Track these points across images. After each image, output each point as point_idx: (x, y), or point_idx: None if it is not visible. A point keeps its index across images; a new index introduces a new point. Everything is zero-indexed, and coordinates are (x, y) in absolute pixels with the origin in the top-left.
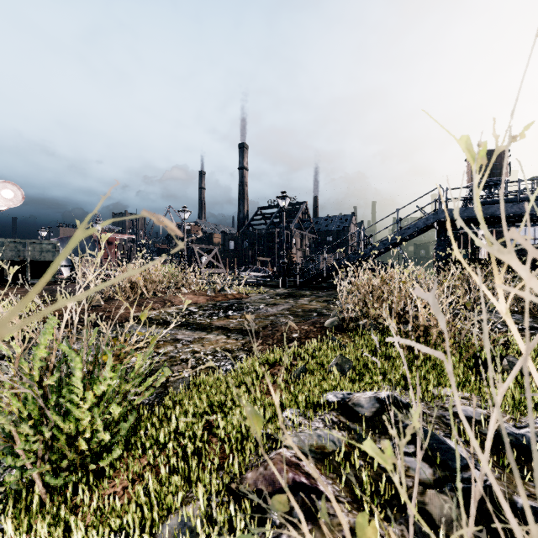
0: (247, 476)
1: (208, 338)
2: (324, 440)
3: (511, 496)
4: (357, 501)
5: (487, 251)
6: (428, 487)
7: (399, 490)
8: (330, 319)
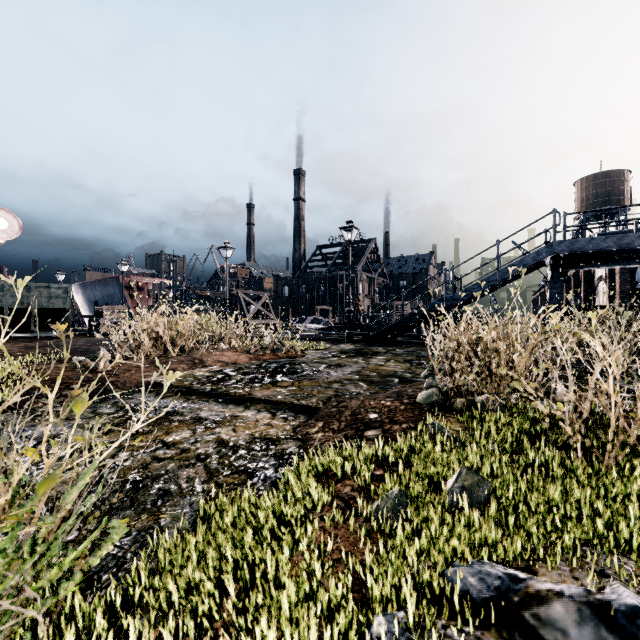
0: None
1: (245, 417)
2: None
3: None
4: None
5: (608, 297)
6: None
7: None
8: (425, 392)
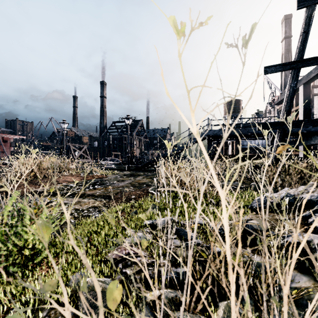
0: (108, 255)
1: (84, 201)
2: (142, 238)
3: (203, 244)
4: (153, 256)
5: (231, 151)
6: (178, 247)
7: (146, 223)
8: (151, 188)
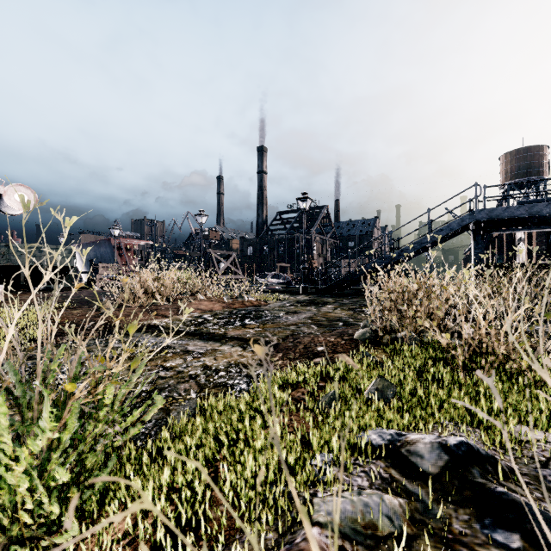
0: None
1: (222, 350)
2: (374, 514)
3: None
4: None
5: (526, 256)
6: None
7: None
8: (361, 331)
